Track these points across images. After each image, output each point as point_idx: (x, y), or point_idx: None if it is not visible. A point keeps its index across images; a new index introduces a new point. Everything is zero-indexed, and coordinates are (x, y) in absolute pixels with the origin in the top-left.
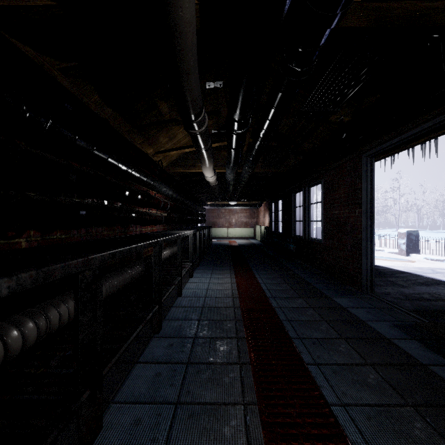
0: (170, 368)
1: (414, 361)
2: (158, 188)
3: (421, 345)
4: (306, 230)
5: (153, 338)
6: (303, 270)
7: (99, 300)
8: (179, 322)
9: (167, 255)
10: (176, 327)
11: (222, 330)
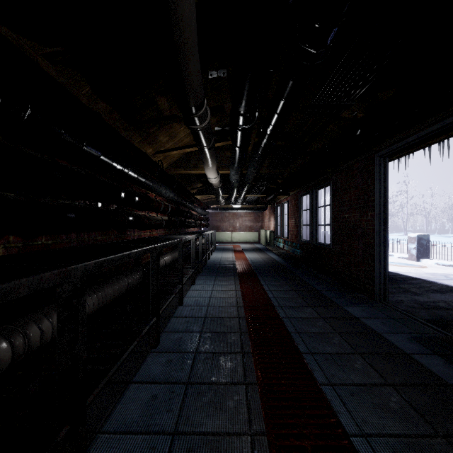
0: (167, 389)
1: (439, 380)
2: (158, 189)
3: (444, 362)
4: (313, 234)
5: (150, 353)
6: (311, 276)
7: (82, 318)
8: (179, 334)
9: (167, 261)
10: (176, 340)
11: (225, 344)
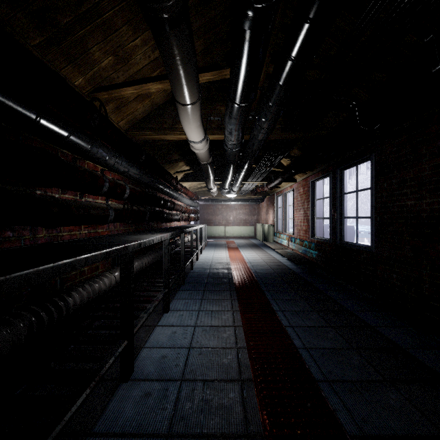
0: None
1: None
2: (96, 153)
3: None
4: (337, 231)
5: None
6: (340, 291)
7: None
8: None
9: None
10: None
11: None
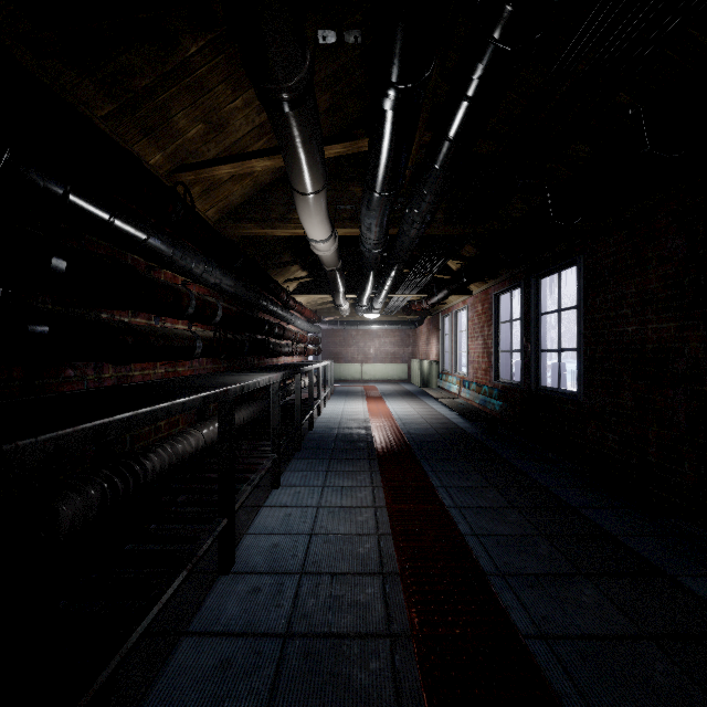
0: None
1: None
2: (179, 260)
3: None
4: (531, 370)
5: None
6: (533, 460)
7: None
8: None
9: (213, 435)
10: None
11: None
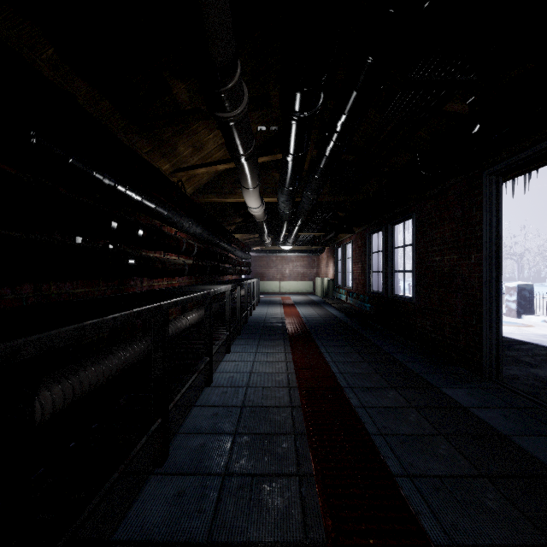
0: None
1: None
2: (178, 222)
3: None
4: (388, 284)
5: (151, 476)
6: (386, 340)
7: None
8: (202, 438)
9: (192, 321)
10: (196, 449)
11: (272, 457)
